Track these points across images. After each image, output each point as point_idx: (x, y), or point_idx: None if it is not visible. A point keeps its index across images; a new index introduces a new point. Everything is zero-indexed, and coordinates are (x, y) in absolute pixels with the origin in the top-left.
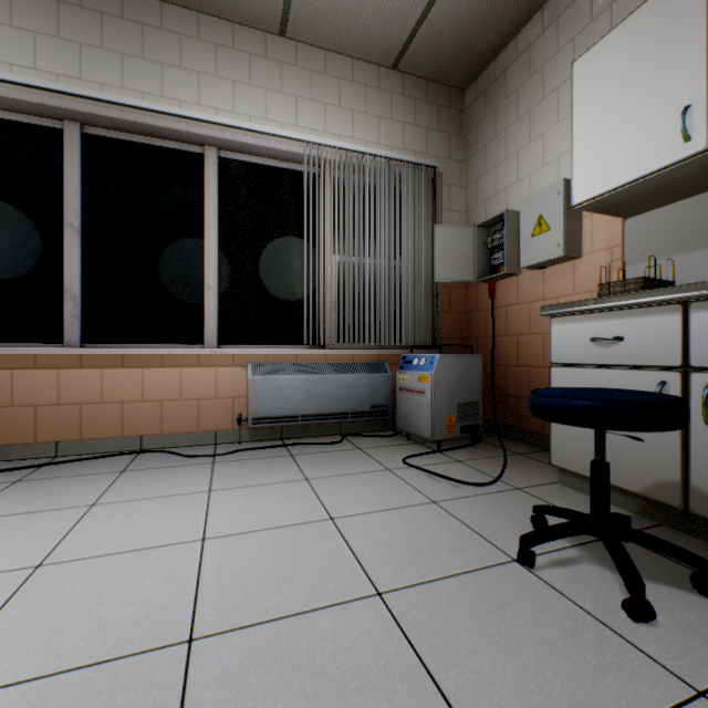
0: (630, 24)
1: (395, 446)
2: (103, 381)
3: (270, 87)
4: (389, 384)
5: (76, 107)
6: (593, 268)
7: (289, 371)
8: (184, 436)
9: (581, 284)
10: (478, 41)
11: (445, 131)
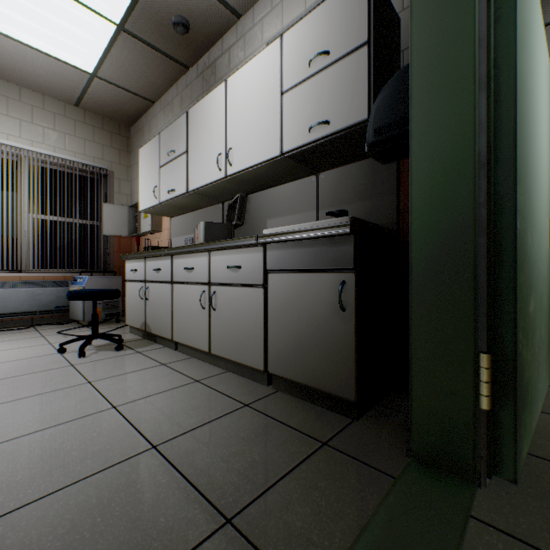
0: (149, 145)
1: (65, 327)
2: None
3: None
4: None
5: None
6: (165, 237)
7: None
8: None
9: (163, 244)
10: (126, 109)
11: (117, 147)
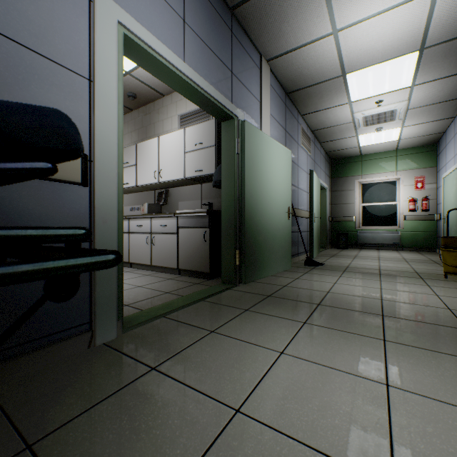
0: None
1: None
2: None
3: None
4: None
5: None
6: None
7: None
8: None
9: None
10: None
11: None
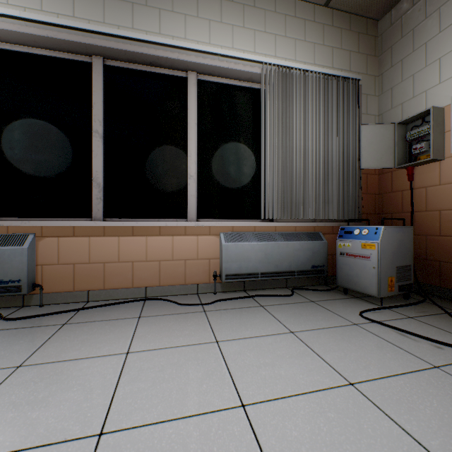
0: None
1: (340, 300)
2: (119, 245)
3: (235, 24)
4: (325, 249)
5: (101, 44)
6: None
7: (251, 238)
8: (175, 287)
9: None
10: None
11: (363, 52)
